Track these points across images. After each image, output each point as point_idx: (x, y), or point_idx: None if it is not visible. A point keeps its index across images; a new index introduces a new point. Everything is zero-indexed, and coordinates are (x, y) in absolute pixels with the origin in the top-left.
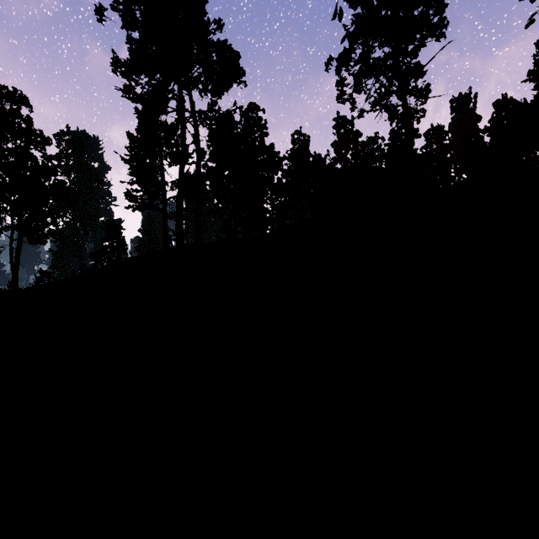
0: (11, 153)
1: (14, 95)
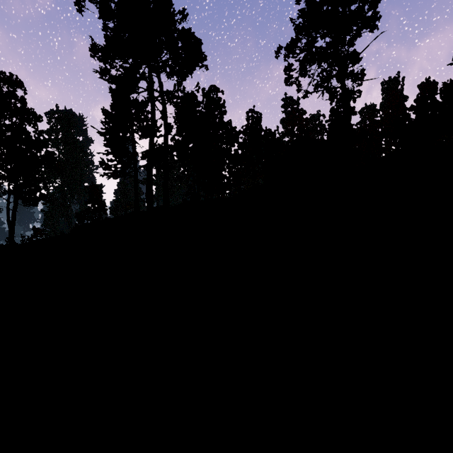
0: (8, 129)
1: (11, 79)
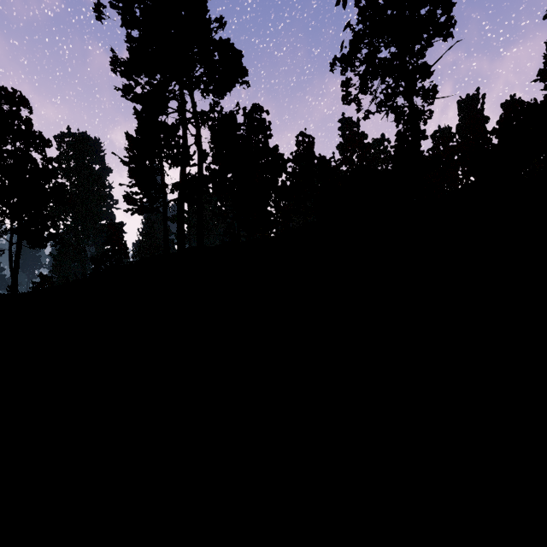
0: (10, 155)
1: (13, 96)
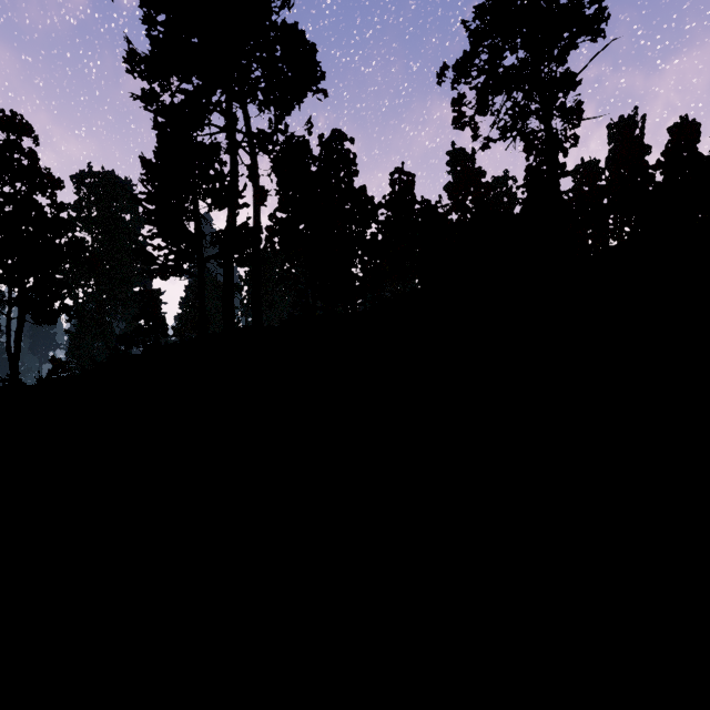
0: (7, 200)
1: (12, 121)
